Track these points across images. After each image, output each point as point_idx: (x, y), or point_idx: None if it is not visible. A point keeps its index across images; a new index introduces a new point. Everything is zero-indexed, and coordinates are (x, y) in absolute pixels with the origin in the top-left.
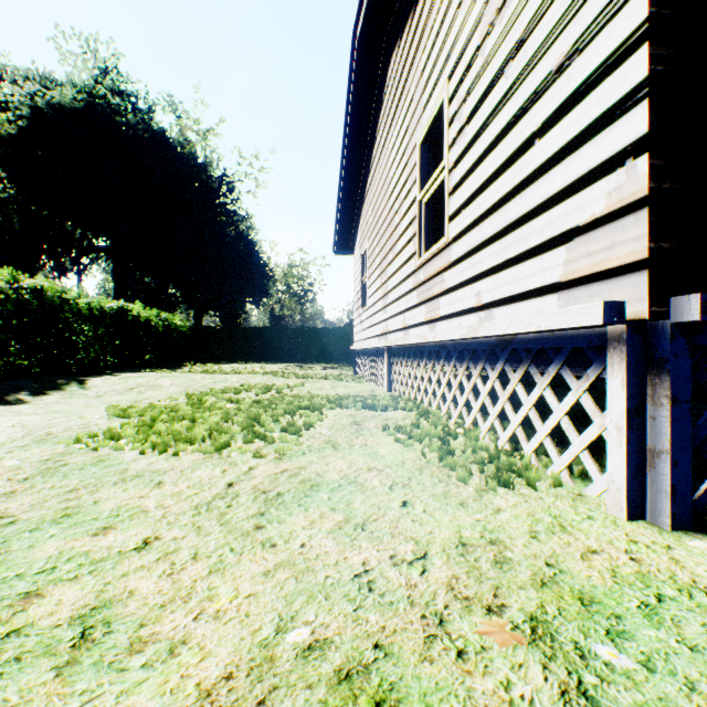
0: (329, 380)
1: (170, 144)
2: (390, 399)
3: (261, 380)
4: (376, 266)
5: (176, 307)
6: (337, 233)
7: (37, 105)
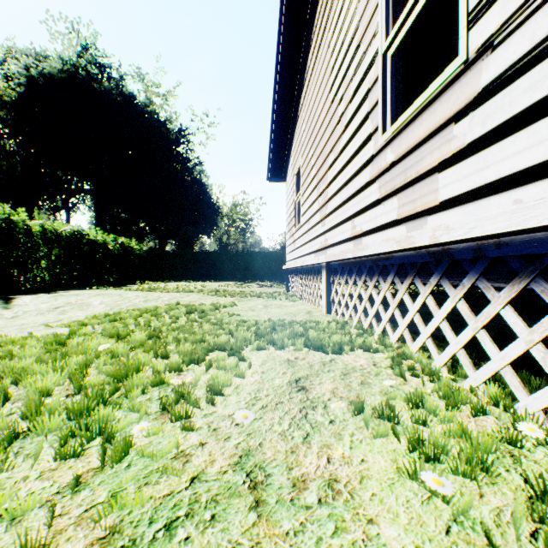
0: (263, 298)
1: (138, 106)
2: (337, 327)
3: (193, 298)
4: (311, 179)
5: (144, 237)
6: (271, 160)
7: (31, 75)
